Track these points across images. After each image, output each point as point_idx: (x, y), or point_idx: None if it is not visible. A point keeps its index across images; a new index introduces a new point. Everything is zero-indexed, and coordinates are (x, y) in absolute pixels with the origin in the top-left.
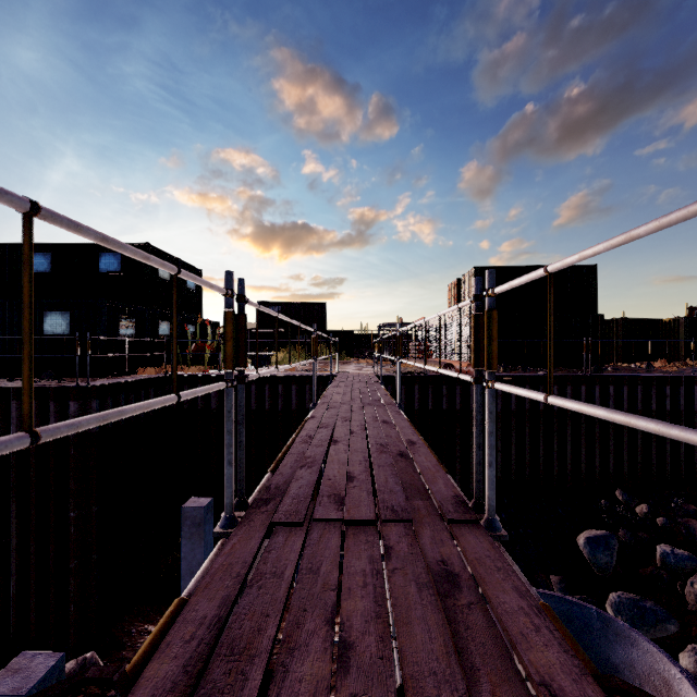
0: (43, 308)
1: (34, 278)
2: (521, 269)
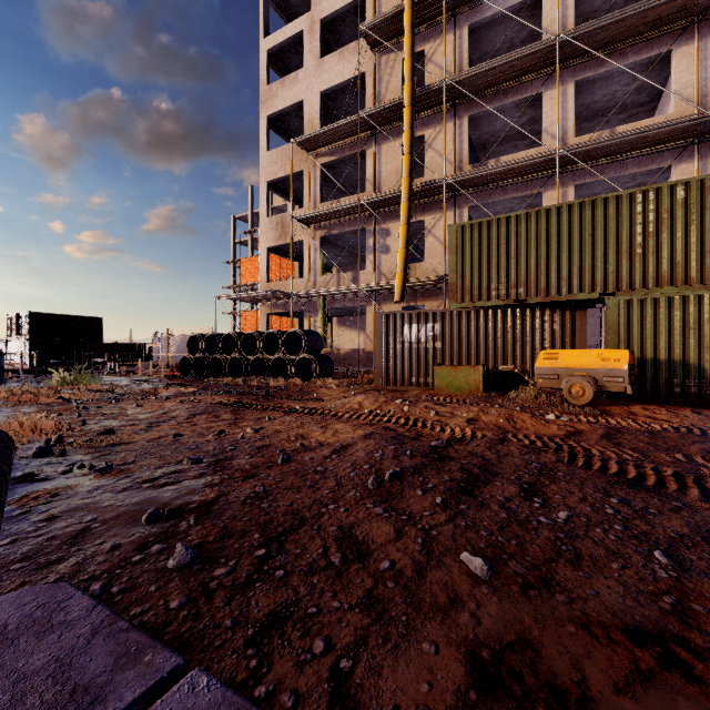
0: None
1: None
2: (60, 316)
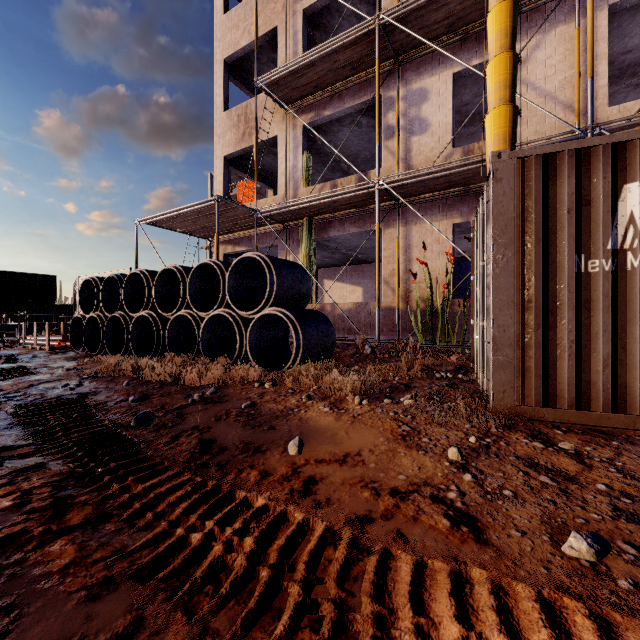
0: None
1: None
2: (2, 272)
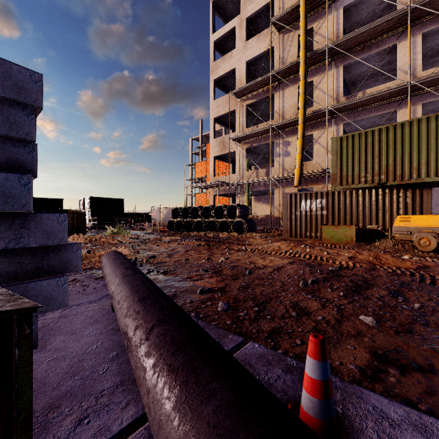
0: None
1: None
2: (104, 198)
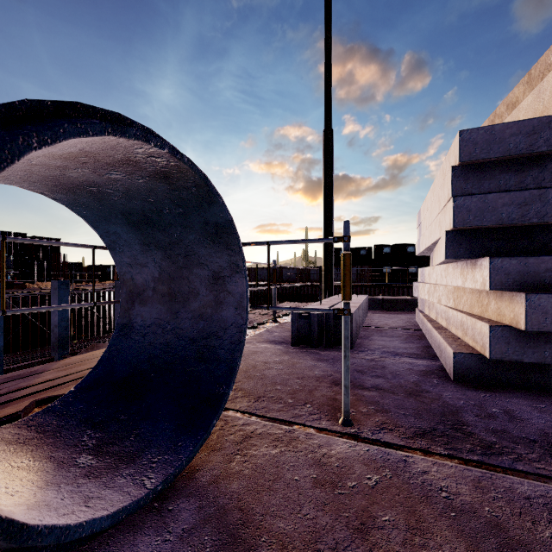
0: (408, 265)
1: (385, 255)
2: None
